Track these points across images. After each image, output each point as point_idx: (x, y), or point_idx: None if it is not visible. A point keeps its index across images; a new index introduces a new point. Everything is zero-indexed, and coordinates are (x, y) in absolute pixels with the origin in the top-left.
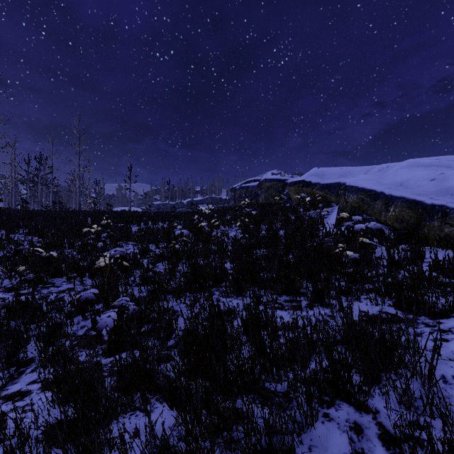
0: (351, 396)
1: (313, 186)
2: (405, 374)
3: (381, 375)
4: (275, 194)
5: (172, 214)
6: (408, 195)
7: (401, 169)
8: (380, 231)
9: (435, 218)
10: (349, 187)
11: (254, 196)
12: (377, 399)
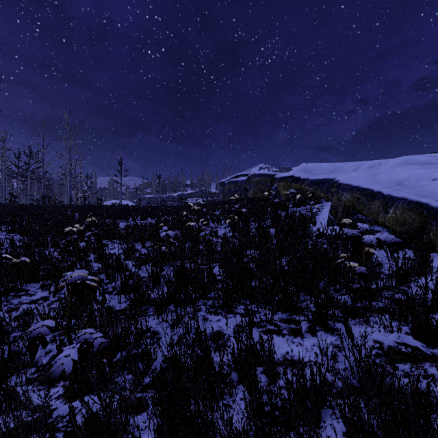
0: None
1: (302, 181)
2: None
3: None
4: (264, 189)
5: (161, 209)
6: (411, 196)
7: (397, 167)
8: (395, 245)
9: None
10: (342, 185)
11: (243, 190)
12: None
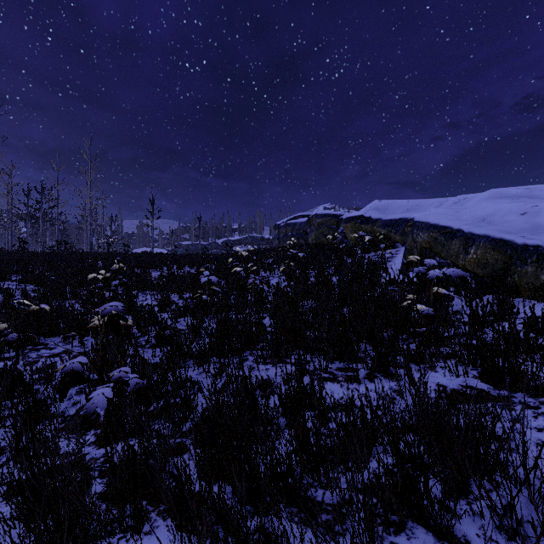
0: (429, 518)
1: (373, 222)
2: (521, 511)
3: (470, 482)
4: (328, 233)
5: (203, 257)
6: (494, 233)
7: (483, 201)
8: (462, 279)
9: (529, 261)
10: (418, 223)
11: (302, 234)
12: (466, 522)
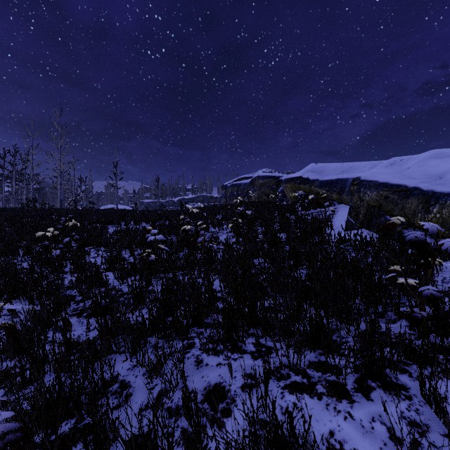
0: None
1: (311, 183)
2: None
3: None
4: (269, 192)
5: (158, 213)
6: None
7: (431, 160)
8: None
9: None
10: (365, 182)
11: (246, 194)
12: None
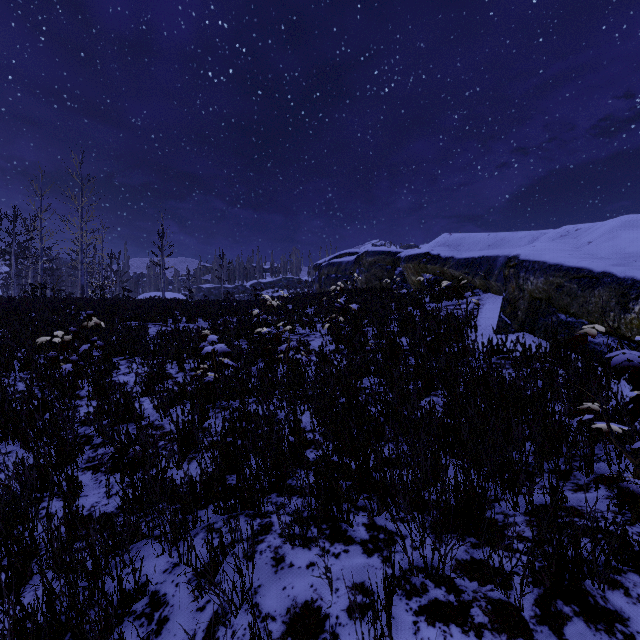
0: None
1: (443, 262)
2: None
3: None
4: (382, 275)
5: (222, 305)
6: None
7: (624, 231)
8: None
9: None
10: (527, 263)
11: (349, 277)
12: None
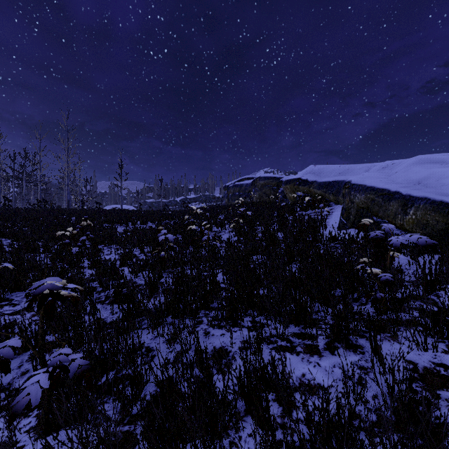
0: None
1: (309, 184)
2: None
3: None
4: (270, 193)
5: (163, 213)
6: (434, 195)
7: (414, 166)
8: (430, 248)
9: None
10: (355, 186)
11: (248, 194)
12: None
